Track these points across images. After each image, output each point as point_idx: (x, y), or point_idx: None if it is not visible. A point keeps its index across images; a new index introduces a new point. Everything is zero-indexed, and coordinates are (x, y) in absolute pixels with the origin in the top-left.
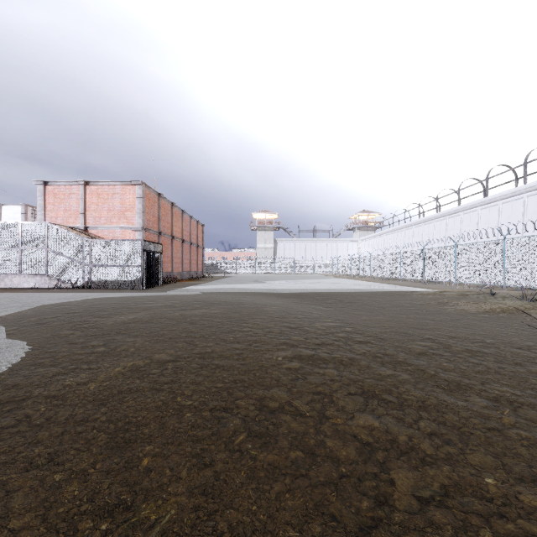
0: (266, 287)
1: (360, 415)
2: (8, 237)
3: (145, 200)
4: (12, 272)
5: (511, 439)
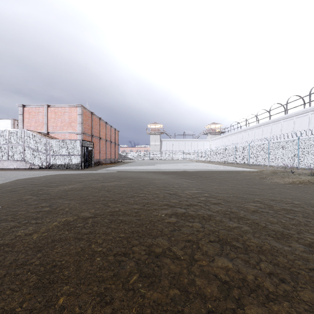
0: (155, 168)
1: (218, 258)
2: (1, 138)
3: (83, 116)
4: (3, 159)
5: None
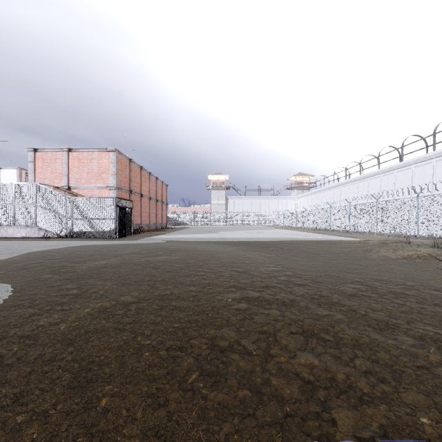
0: (219, 236)
1: (301, 354)
2: (4, 195)
3: (118, 164)
4: (7, 224)
5: (439, 377)
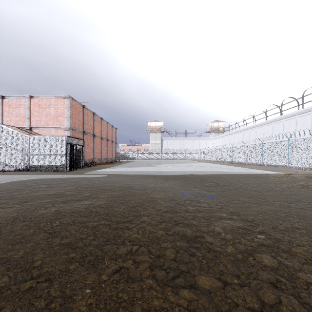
0: (156, 170)
1: None
2: None
3: (72, 109)
4: None
5: None
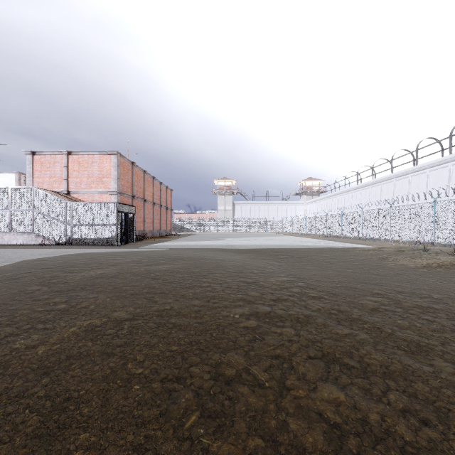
0: (225, 243)
1: (323, 385)
2: None
3: (120, 168)
4: (3, 230)
5: None
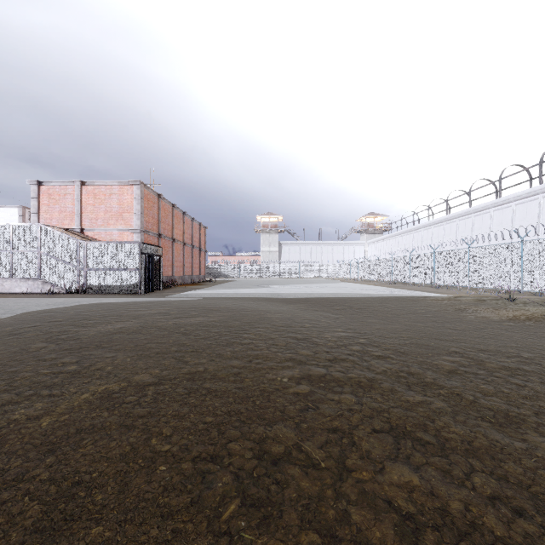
0: (270, 292)
1: (392, 466)
2: None
3: (144, 201)
4: (3, 276)
5: None
